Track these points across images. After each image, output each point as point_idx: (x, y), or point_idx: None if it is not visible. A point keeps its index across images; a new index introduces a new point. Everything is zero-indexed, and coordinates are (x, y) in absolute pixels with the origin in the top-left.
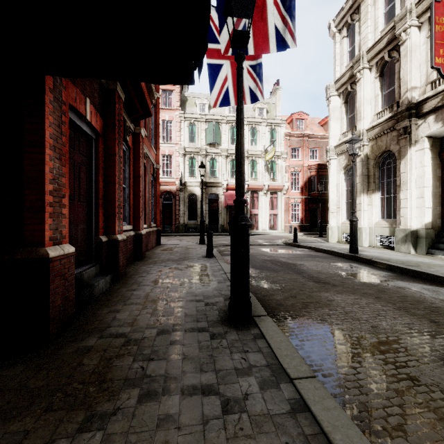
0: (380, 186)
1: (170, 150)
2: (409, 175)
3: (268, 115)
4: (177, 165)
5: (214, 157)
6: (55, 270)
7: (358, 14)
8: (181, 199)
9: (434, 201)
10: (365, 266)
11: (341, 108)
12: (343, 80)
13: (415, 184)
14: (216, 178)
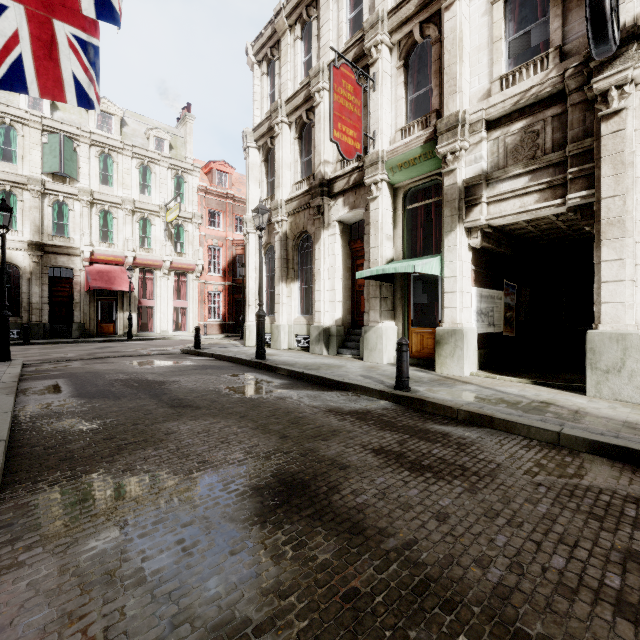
0: (300, 274)
1: None
2: (323, 262)
3: (173, 153)
4: None
5: (64, 199)
6: None
7: (278, 50)
8: None
9: (345, 295)
10: (265, 374)
11: (261, 167)
12: (263, 130)
13: (328, 274)
14: (67, 239)
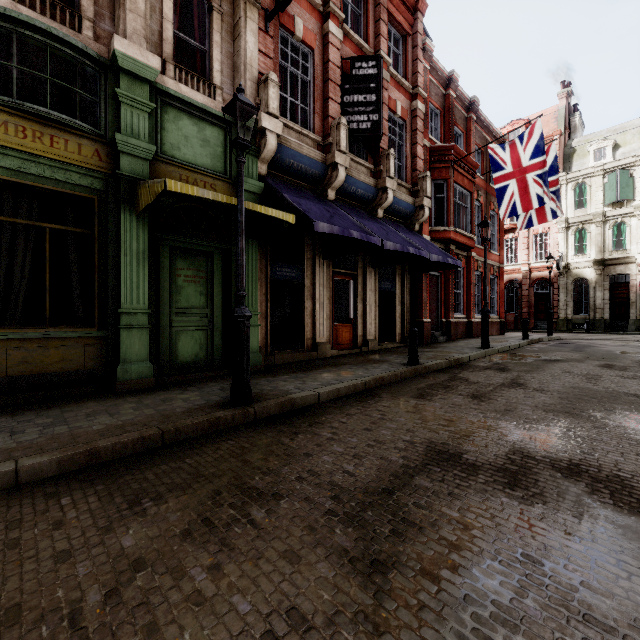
0: None
1: (544, 227)
2: None
3: None
4: (555, 244)
5: (621, 220)
6: (425, 325)
7: None
8: (561, 287)
9: None
10: None
11: None
12: None
13: None
14: (623, 251)
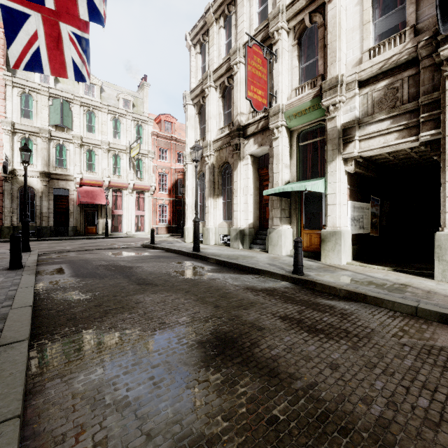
0: (223, 192)
1: None
2: (239, 184)
3: (135, 109)
4: (0, 145)
5: (63, 143)
6: None
7: (208, 36)
8: (6, 192)
9: (255, 206)
10: (200, 262)
11: (196, 118)
12: (197, 92)
13: (243, 192)
14: (65, 169)
